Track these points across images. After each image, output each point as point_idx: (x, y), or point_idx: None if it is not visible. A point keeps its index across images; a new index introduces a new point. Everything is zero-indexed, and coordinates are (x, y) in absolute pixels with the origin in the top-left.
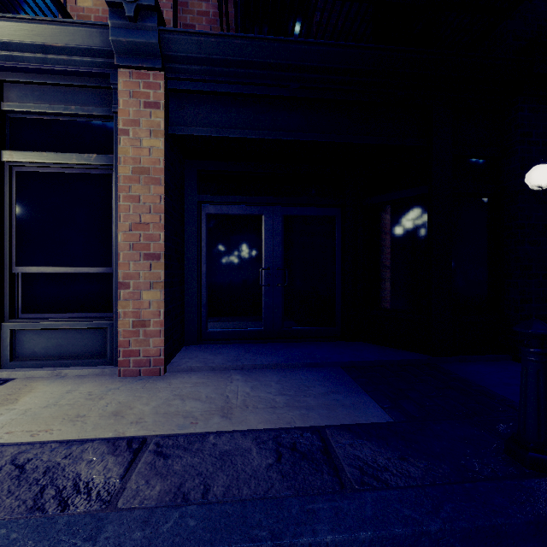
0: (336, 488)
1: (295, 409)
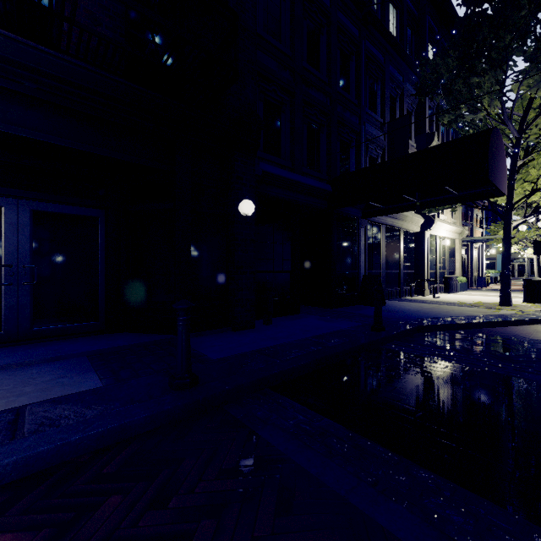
0: (5, 442)
1: (3, 399)
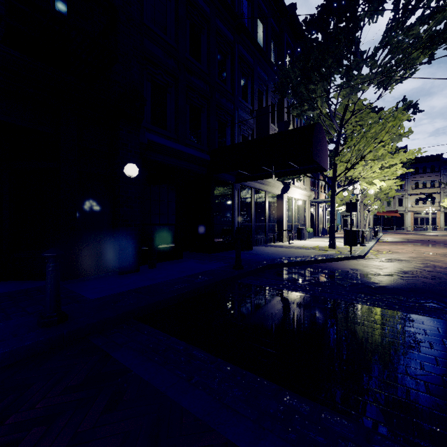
0: None
1: None
